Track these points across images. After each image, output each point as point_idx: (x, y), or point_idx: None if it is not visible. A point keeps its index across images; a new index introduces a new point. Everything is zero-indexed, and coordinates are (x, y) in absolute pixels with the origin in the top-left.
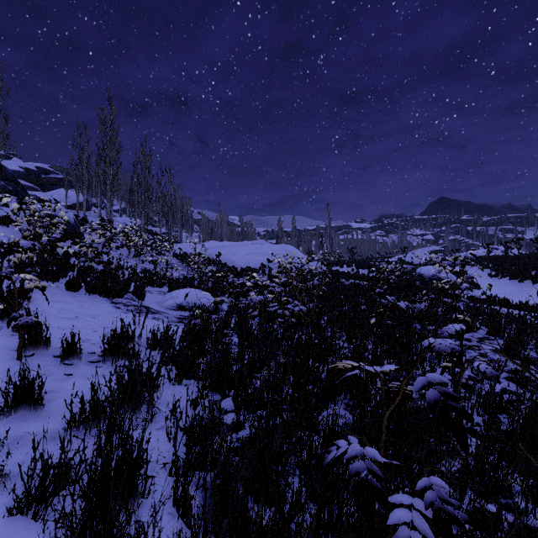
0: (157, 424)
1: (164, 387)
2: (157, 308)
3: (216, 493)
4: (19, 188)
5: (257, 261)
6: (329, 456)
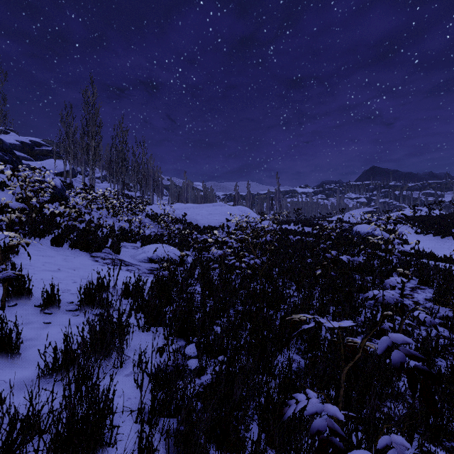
0: (126, 370)
1: (134, 334)
2: (131, 261)
3: (179, 439)
4: (15, 158)
5: (217, 220)
6: (289, 410)
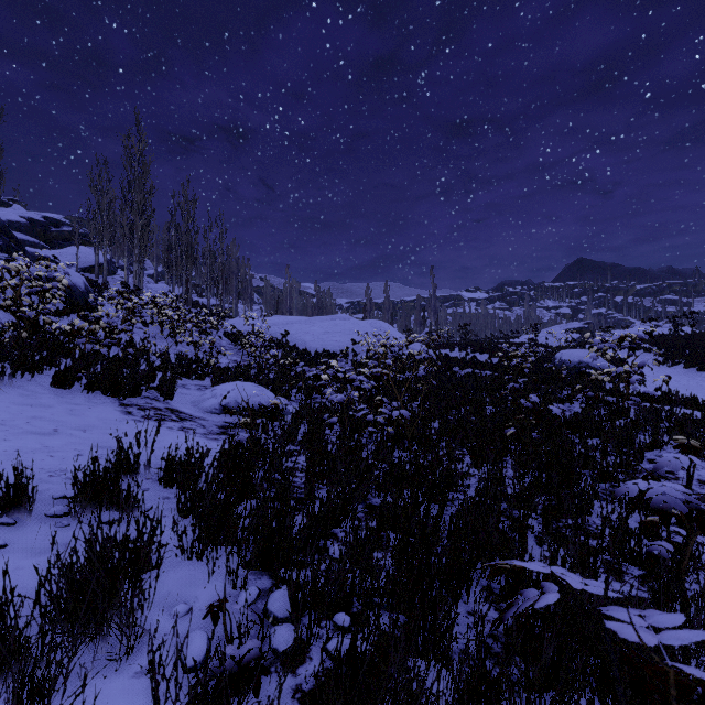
0: (139, 661)
1: (171, 566)
2: (191, 412)
3: None
4: (13, 243)
5: (338, 342)
6: None
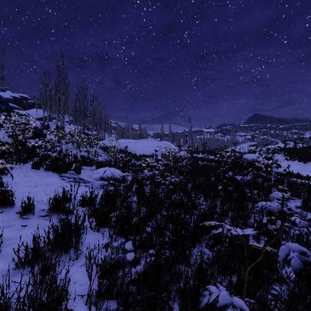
0: (80, 262)
1: (87, 234)
2: (88, 179)
3: None
4: (9, 108)
5: (149, 150)
6: (204, 300)
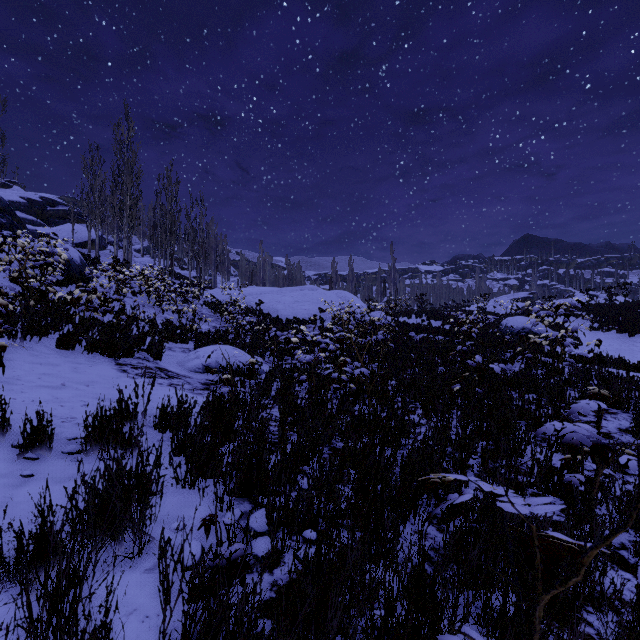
0: (148, 561)
1: (168, 493)
2: (177, 371)
3: None
4: (16, 221)
5: (307, 310)
6: None
